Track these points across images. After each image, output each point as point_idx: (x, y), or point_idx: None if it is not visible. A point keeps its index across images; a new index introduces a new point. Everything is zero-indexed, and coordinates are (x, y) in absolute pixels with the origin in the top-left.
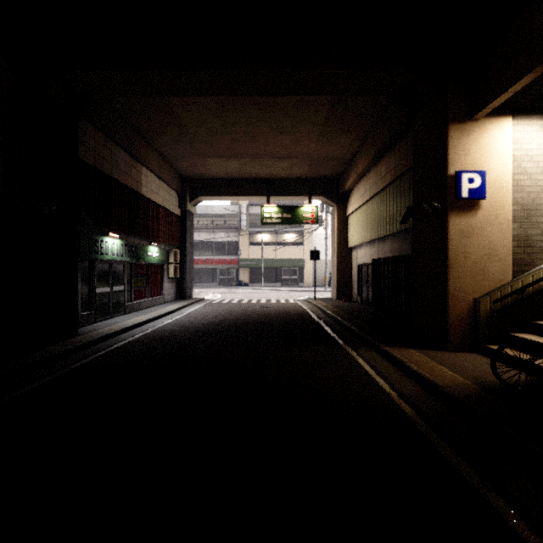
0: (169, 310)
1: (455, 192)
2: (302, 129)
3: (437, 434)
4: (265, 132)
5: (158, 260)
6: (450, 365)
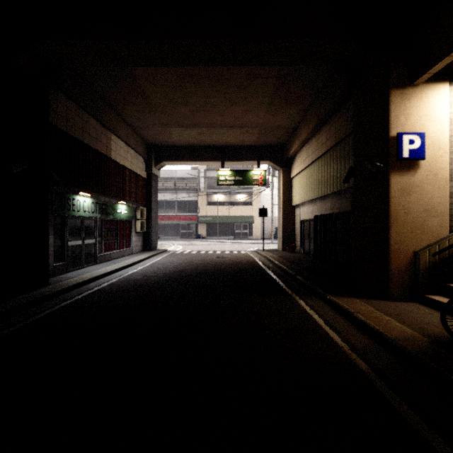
0: (135, 260)
1: (396, 152)
2: (253, 100)
3: (398, 396)
4: (220, 103)
5: (126, 216)
6: (395, 315)
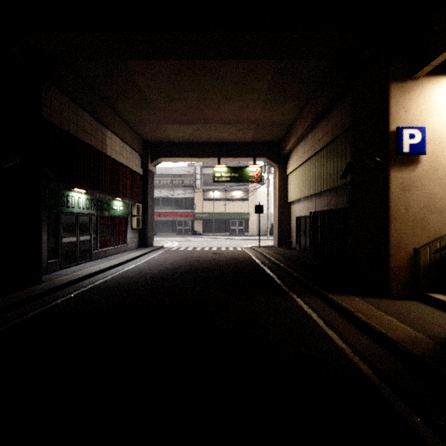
0: (131, 257)
1: (396, 147)
2: (249, 96)
3: (407, 406)
4: (215, 99)
5: (122, 212)
6: (397, 314)
